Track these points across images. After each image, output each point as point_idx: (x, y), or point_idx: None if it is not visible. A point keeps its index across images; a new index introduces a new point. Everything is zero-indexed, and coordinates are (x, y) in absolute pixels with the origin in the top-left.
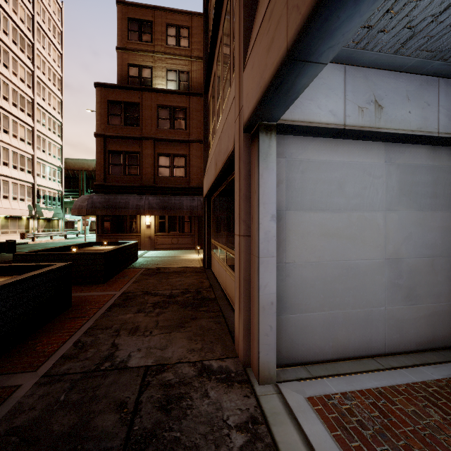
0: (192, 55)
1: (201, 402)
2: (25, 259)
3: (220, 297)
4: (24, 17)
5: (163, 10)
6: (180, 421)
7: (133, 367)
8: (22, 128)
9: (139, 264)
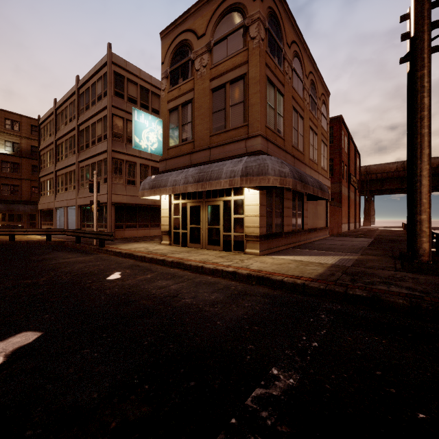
0: (22, 136)
1: None
2: None
3: None
4: None
5: (3, 111)
6: None
7: None
8: None
9: None
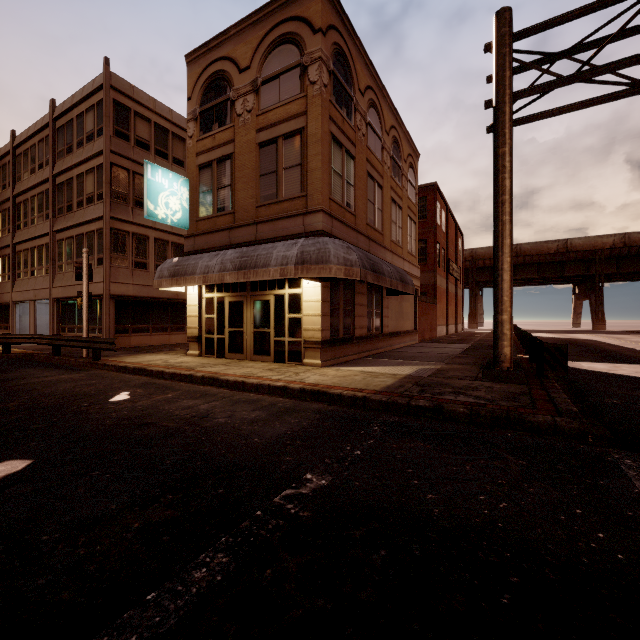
0: None
1: None
2: None
3: None
4: None
5: None
6: None
7: None
8: None
9: None
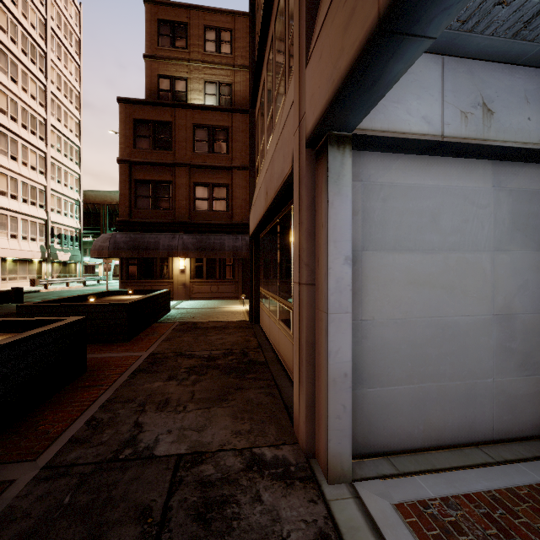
0: (235, 63)
1: (251, 509)
2: (31, 312)
3: (272, 360)
4: (35, 22)
5: (200, 9)
6: (223, 538)
7: (161, 456)
8: (33, 154)
9: (171, 317)
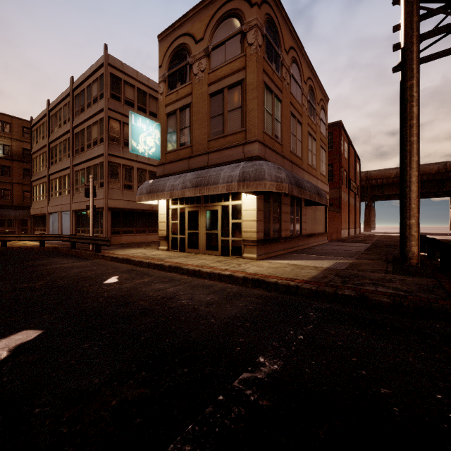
0: (13, 138)
1: None
2: None
3: None
4: None
5: None
6: None
7: None
8: None
9: None
